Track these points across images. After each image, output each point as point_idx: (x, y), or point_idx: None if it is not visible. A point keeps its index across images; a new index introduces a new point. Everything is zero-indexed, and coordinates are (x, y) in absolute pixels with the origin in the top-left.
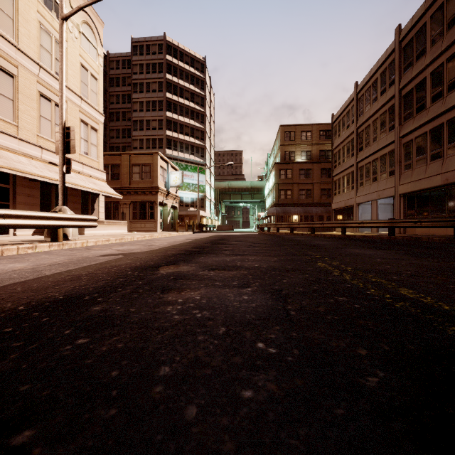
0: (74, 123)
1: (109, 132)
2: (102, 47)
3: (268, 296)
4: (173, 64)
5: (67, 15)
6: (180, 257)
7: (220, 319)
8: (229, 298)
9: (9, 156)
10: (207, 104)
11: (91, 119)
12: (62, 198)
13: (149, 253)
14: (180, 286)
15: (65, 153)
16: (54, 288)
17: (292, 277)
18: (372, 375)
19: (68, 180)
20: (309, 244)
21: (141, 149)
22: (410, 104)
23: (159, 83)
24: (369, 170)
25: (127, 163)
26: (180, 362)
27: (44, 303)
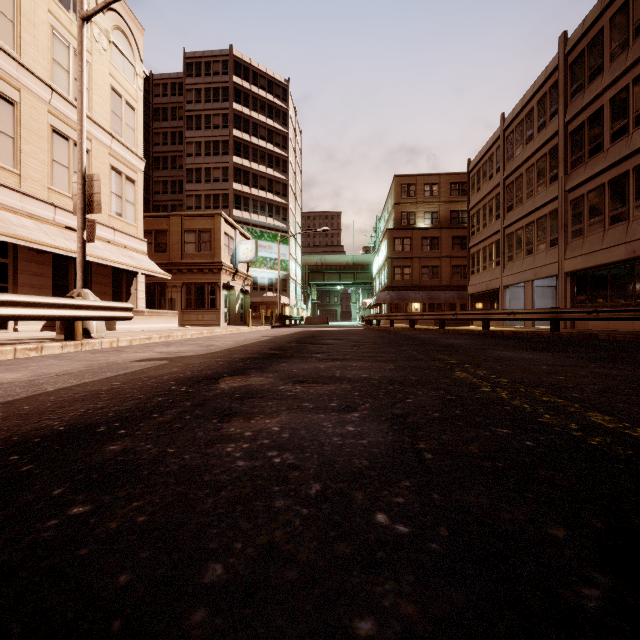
0: (101, 171)
1: (152, 185)
2: (141, 64)
3: (386, 427)
4: (243, 89)
5: (89, 13)
6: (251, 362)
7: (312, 467)
8: (326, 429)
9: (7, 218)
10: (292, 145)
11: (126, 166)
12: (81, 278)
13: (206, 357)
14: (250, 409)
15: (86, 212)
16: (54, 413)
17: (420, 395)
18: (588, 583)
19: (93, 253)
20: (439, 344)
21: (198, 209)
22: (580, 144)
23: (224, 116)
24: (521, 238)
25: (178, 229)
26: (242, 553)
27: (32, 439)
